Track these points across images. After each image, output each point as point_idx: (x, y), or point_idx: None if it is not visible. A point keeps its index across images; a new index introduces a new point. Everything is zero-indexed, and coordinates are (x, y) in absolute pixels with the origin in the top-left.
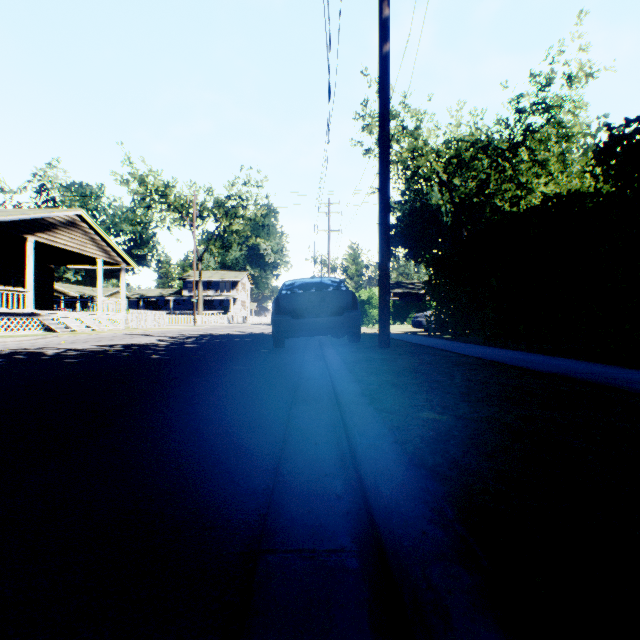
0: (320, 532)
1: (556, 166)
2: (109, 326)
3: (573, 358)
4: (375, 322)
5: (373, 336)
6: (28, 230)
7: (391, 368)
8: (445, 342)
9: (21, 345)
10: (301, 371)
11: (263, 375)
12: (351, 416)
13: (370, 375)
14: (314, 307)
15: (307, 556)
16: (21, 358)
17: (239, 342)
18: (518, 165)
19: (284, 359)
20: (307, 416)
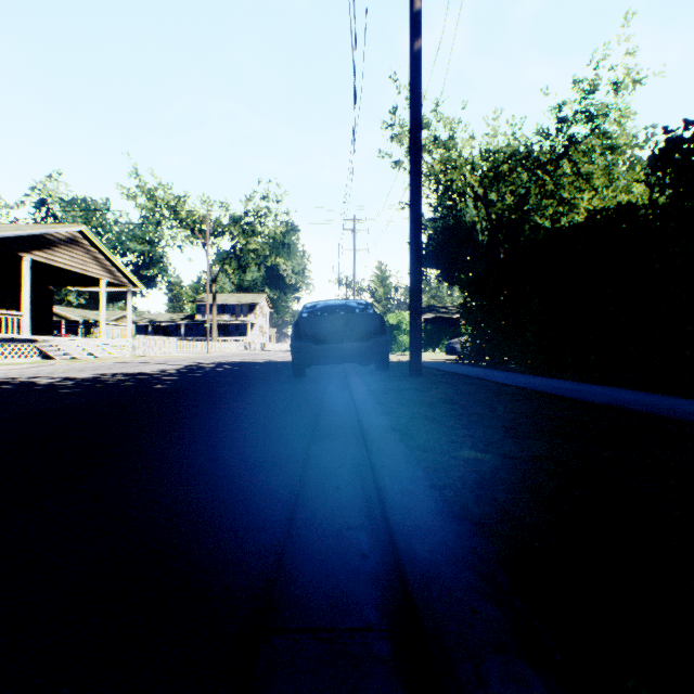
0: (341, 603)
1: (601, 180)
2: (114, 353)
3: (626, 388)
4: (405, 349)
5: (403, 364)
6: (24, 248)
7: (424, 399)
8: (482, 370)
9: (13, 374)
10: (323, 402)
11: (280, 407)
12: (379, 455)
13: (400, 407)
14: (338, 331)
15: (323, 638)
16: (10, 388)
17: (255, 370)
18: (560, 179)
19: (304, 389)
20: (328, 454)
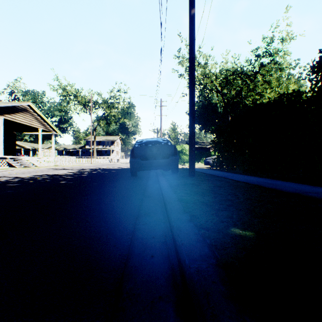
0: None
1: (275, 83)
2: (45, 164)
3: (299, 183)
4: (185, 162)
5: (184, 169)
6: None
7: (198, 190)
8: (223, 173)
9: None
10: (145, 191)
11: (122, 194)
12: (178, 233)
13: (187, 195)
14: (153, 154)
15: None
16: None
17: (112, 173)
18: (256, 83)
19: (136, 183)
20: (147, 227)
